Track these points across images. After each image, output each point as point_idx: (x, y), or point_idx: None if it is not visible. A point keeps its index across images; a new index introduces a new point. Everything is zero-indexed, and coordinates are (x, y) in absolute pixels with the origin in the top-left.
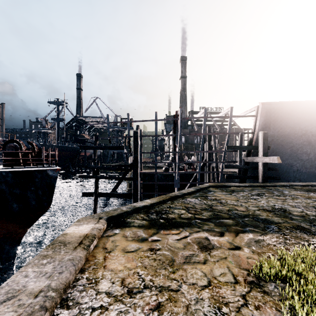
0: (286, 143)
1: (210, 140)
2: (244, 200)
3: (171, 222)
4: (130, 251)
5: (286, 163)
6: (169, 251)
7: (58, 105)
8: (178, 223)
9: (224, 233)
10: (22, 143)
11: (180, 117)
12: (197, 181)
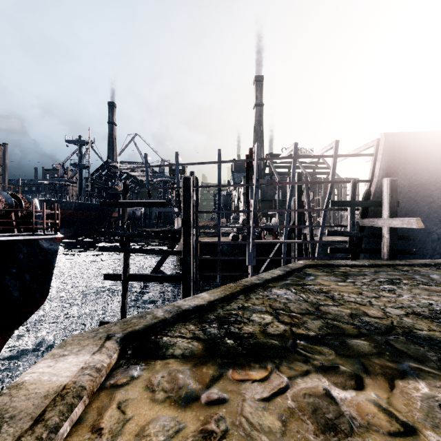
0: (422, 198)
1: (300, 194)
2: (372, 293)
3: (248, 345)
4: (154, 440)
5: (420, 228)
6: None
7: (80, 145)
8: (262, 348)
9: (362, 378)
10: None
11: (256, 157)
12: (282, 255)
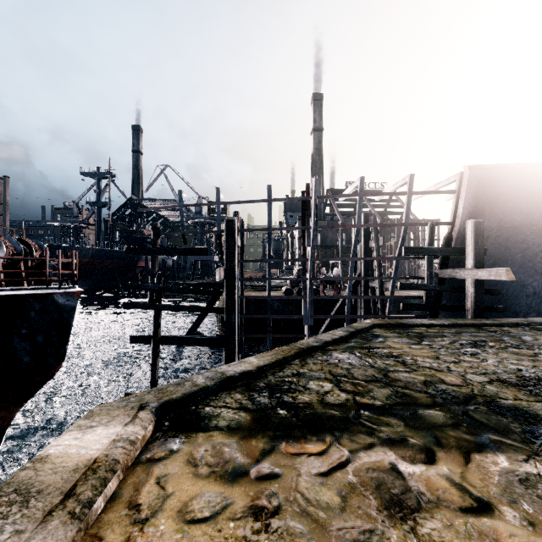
0: (514, 244)
1: (367, 239)
2: (451, 358)
3: (304, 416)
4: (198, 516)
5: (512, 281)
6: (304, 517)
7: (99, 179)
8: (320, 419)
9: (434, 451)
10: (5, 242)
11: (314, 194)
12: (346, 314)
